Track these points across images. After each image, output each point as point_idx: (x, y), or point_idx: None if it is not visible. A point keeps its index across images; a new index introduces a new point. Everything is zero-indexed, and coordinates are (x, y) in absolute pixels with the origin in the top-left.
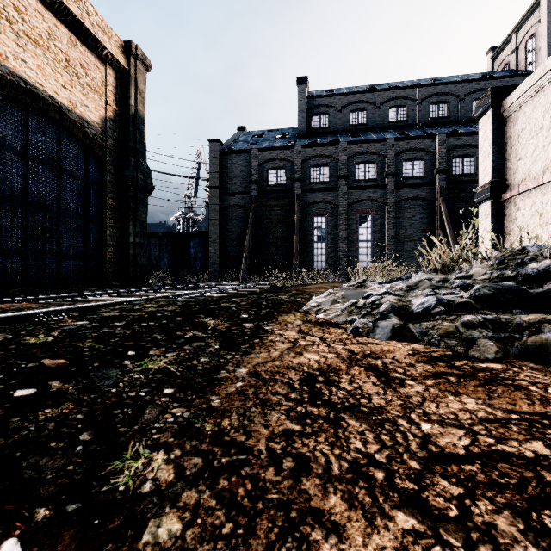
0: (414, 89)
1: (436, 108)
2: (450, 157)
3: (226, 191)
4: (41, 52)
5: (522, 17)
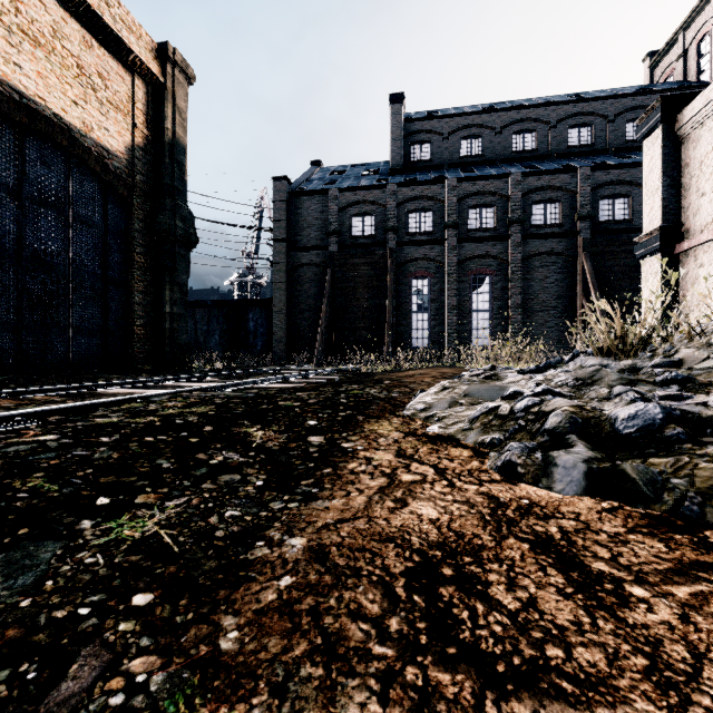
0: (546, 109)
1: (575, 132)
2: (596, 198)
3: (296, 245)
4: (43, 54)
5: (692, 10)
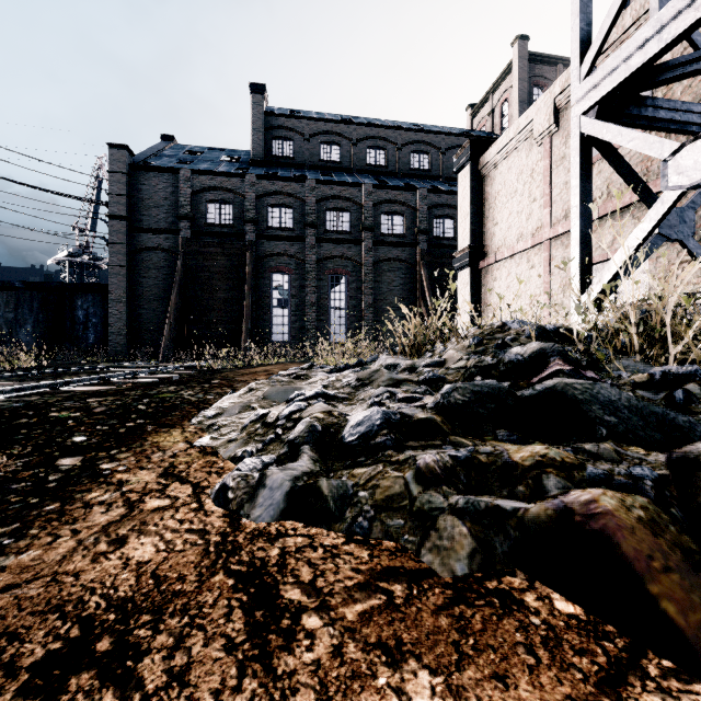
0: (394, 131)
1: (417, 157)
2: (431, 217)
3: (140, 225)
4: None
5: (497, 78)
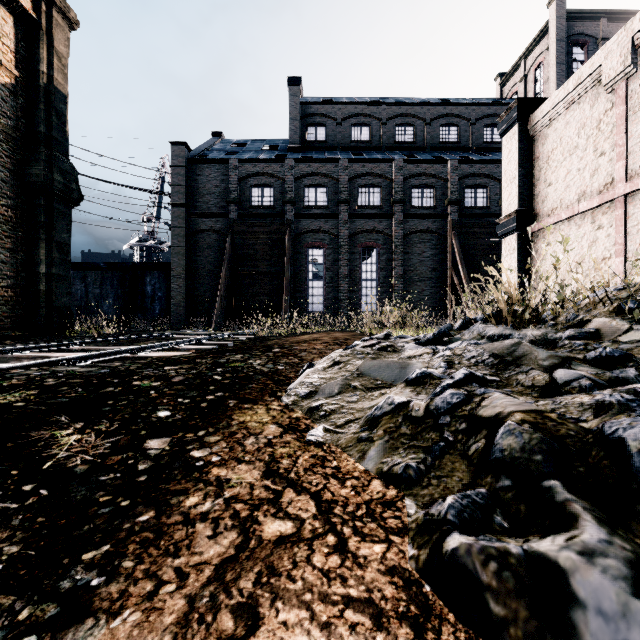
0: (423, 107)
1: (446, 131)
2: (463, 187)
3: (196, 211)
4: None
5: (530, 43)
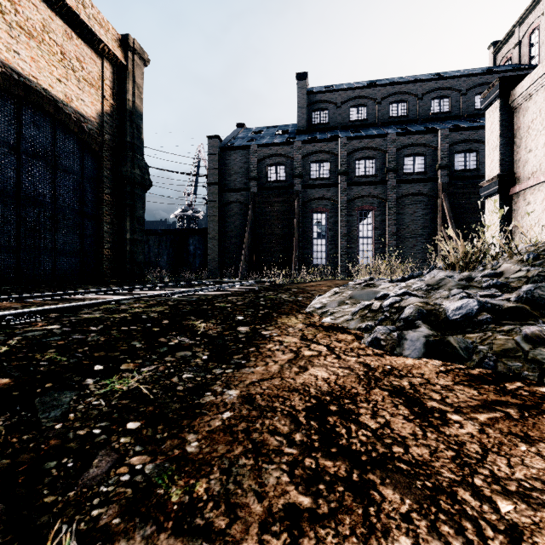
0: (415, 84)
1: (437, 103)
2: (452, 153)
3: (225, 188)
4: (35, 44)
5: (525, 10)
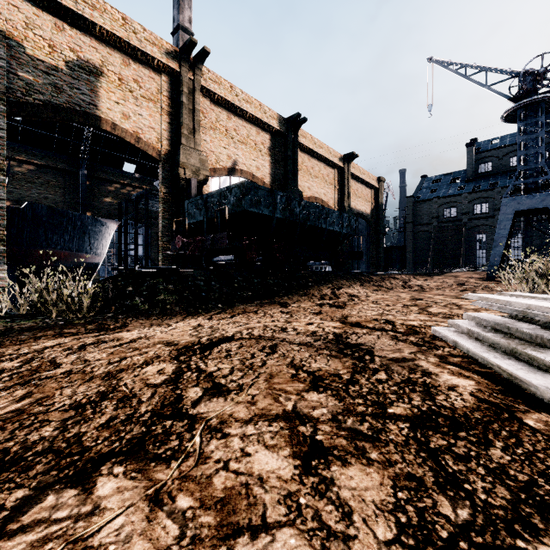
0: None
1: None
2: None
3: (417, 223)
4: (360, 199)
5: None
